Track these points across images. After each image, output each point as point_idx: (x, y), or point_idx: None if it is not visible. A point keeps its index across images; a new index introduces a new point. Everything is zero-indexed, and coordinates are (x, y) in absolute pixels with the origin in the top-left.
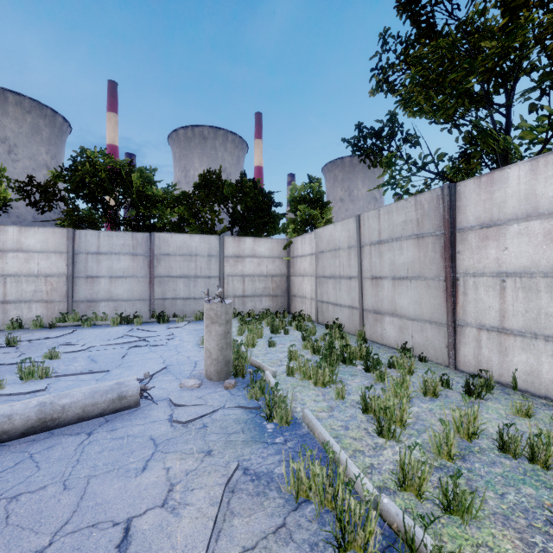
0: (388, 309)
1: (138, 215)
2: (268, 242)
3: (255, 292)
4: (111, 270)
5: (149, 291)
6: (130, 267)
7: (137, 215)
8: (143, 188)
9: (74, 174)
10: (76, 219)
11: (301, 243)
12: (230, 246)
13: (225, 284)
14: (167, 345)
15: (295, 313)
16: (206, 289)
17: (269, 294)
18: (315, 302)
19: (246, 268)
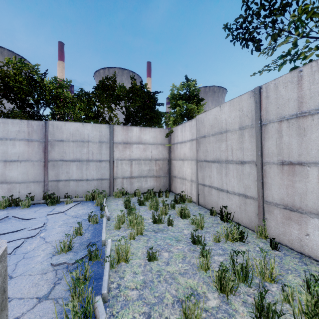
0: (317, 208)
1: (54, 113)
2: (152, 131)
3: (141, 173)
4: (6, 154)
5: (44, 174)
6: (24, 152)
7: (53, 113)
8: (57, 92)
9: (2, 80)
10: (1, 115)
11: (181, 131)
12: (119, 134)
13: (115, 167)
14: (13, 253)
15: (177, 194)
16: (98, 172)
17: (153, 175)
18: (196, 185)
19: (133, 153)
